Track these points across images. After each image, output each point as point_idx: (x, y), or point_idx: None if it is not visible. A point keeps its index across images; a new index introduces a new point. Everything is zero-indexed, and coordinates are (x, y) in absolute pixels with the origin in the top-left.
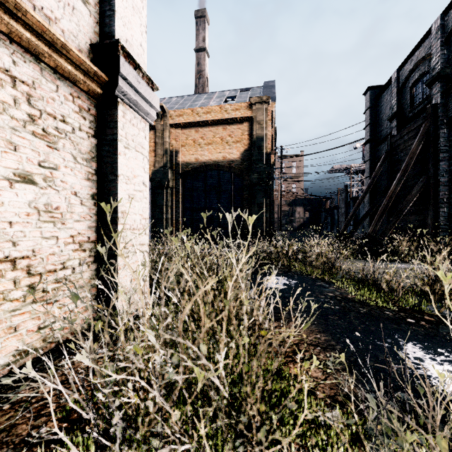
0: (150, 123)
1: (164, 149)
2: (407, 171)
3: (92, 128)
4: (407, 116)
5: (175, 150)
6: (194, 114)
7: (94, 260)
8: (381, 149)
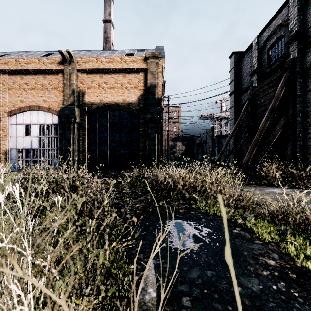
0: None
1: (72, 89)
2: (273, 111)
3: None
4: (265, 72)
5: (82, 92)
6: (98, 62)
7: None
8: (243, 98)
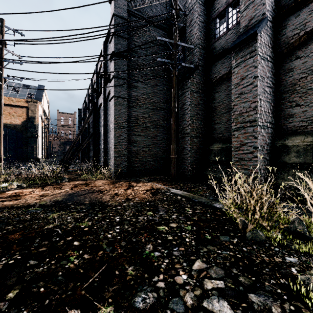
0: None
1: None
2: None
3: None
4: None
5: None
6: None
7: None
8: None
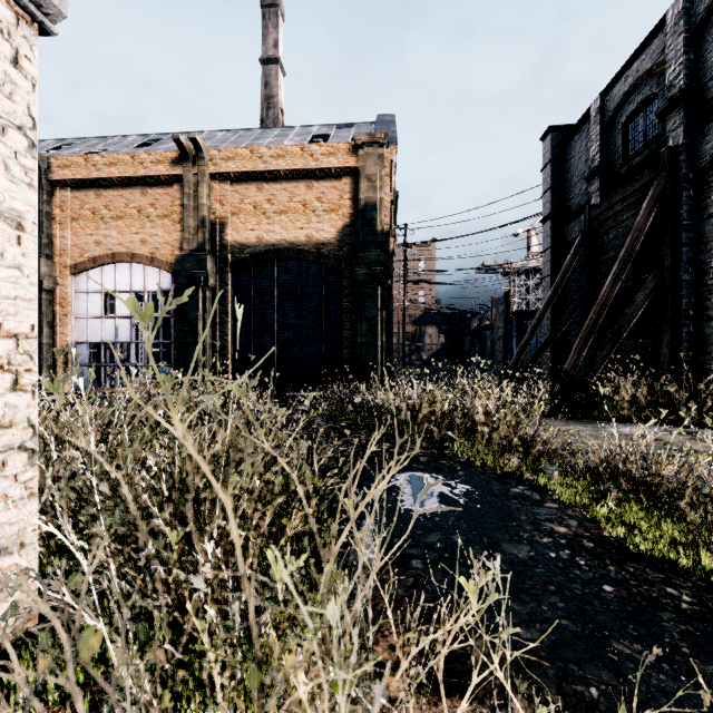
0: (40, 25)
1: (200, 218)
2: (629, 262)
3: None
4: (617, 173)
5: (220, 221)
6: (255, 157)
7: None
8: (571, 229)
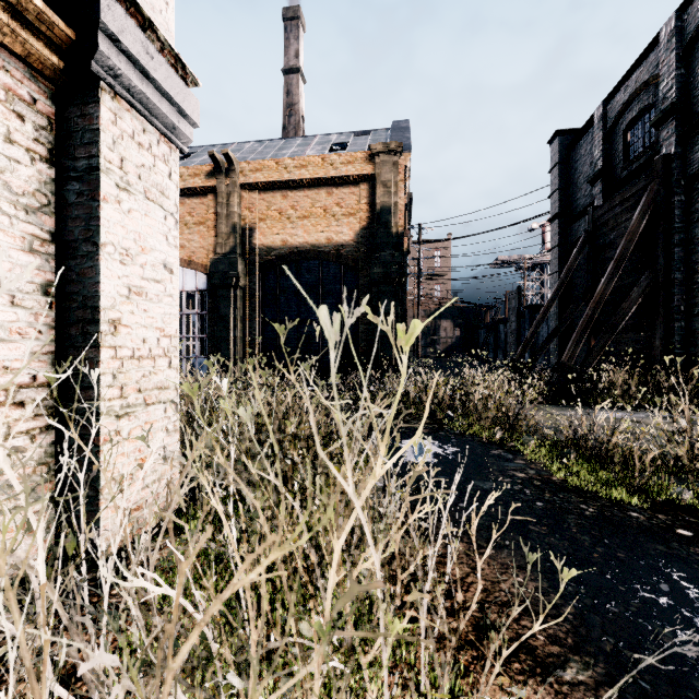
0: (180, 150)
1: (232, 224)
2: (623, 262)
3: (42, 143)
4: (618, 177)
5: (249, 227)
6: (280, 168)
7: (50, 425)
8: (577, 229)
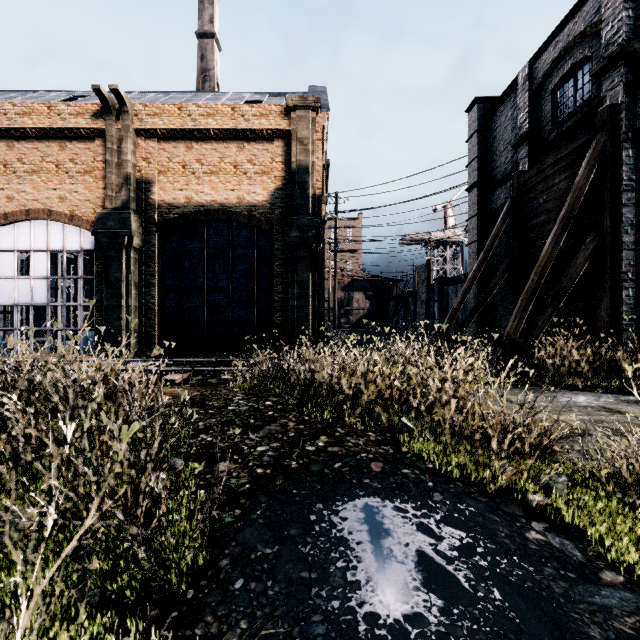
0: None
1: (124, 174)
2: (570, 222)
3: None
4: (546, 139)
5: (146, 180)
6: (183, 114)
7: None
8: (497, 197)
